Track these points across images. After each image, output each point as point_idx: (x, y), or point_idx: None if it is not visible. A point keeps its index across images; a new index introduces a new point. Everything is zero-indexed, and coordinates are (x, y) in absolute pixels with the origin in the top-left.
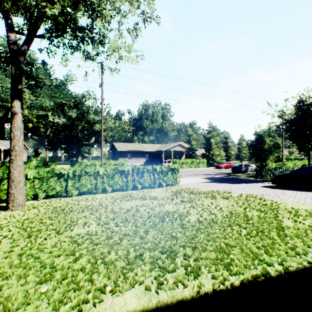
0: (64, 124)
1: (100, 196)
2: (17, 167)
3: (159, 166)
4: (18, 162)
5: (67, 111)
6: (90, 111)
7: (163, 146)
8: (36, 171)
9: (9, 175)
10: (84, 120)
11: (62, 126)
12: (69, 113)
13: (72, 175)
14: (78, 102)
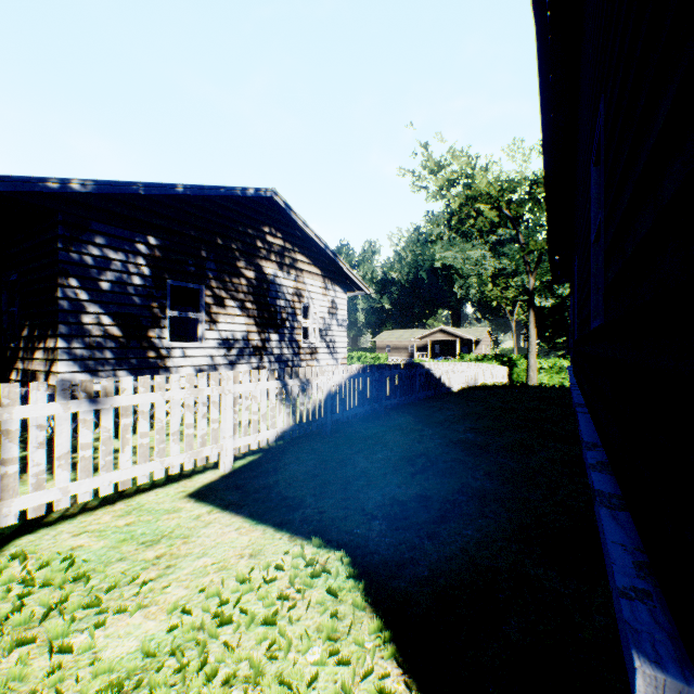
0: (550, 306)
1: None
2: (532, 357)
3: None
4: (532, 353)
5: (555, 289)
6: None
7: None
8: (540, 361)
9: (527, 362)
10: None
11: (547, 309)
12: (558, 291)
13: None
14: None
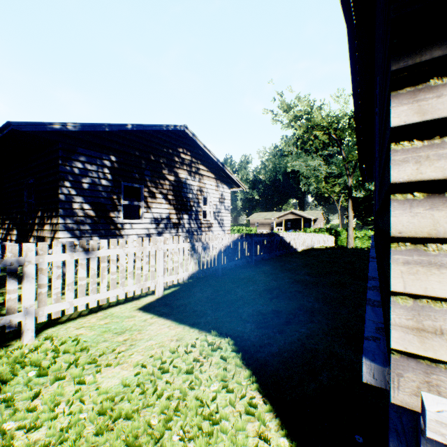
0: (363, 197)
1: None
2: (350, 229)
3: None
4: (350, 227)
5: (366, 185)
6: None
7: None
8: (355, 232)
9: (347, 233)
10: None
11: (361, 199)
12: (368, 187)
13: None
14: None
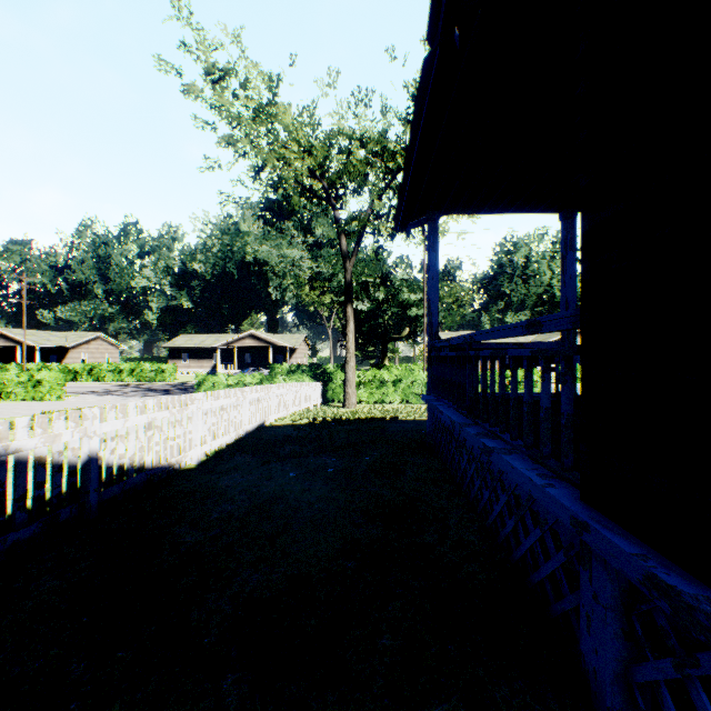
0: (367, 311)
1: (424, 406)
2: (351, 368)
3: (506, 374)
4: (351, 363)
5: (371, 292)
6: (403, 287)
7: (542, 337)
8: (359, 374)
9: (345, 375)
10: (395, 302)
11: (364, 314)
12: (374, 294)
13: (393, 379)
14: (386, 275)
